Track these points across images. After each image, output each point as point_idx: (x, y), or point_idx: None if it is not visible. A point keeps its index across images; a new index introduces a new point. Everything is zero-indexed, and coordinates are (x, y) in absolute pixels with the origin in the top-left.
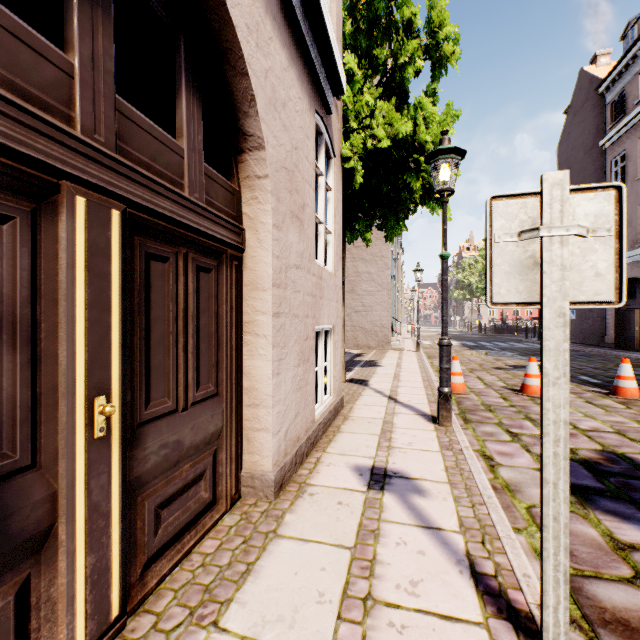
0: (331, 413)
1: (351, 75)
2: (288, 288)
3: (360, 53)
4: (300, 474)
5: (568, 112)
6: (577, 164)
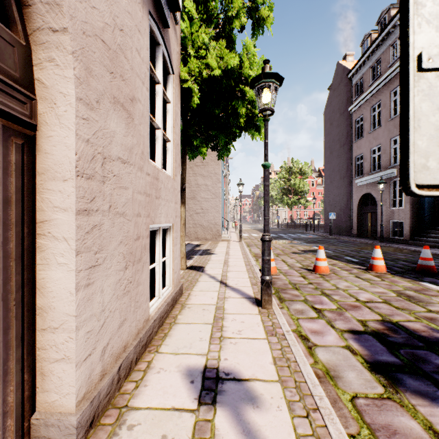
0: (169, 305)
1: (190, 19)
2: (108, 182)
3: (197, 2)
4: (124, 391)
5: (330, 88)
6: (336, 121)
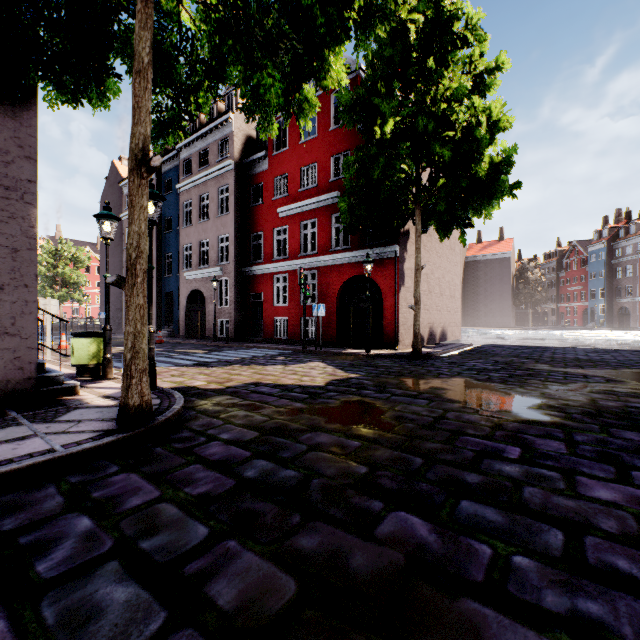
0: None
1: None
2: None
3: None
4: None
5: (107, 181)
6: None
